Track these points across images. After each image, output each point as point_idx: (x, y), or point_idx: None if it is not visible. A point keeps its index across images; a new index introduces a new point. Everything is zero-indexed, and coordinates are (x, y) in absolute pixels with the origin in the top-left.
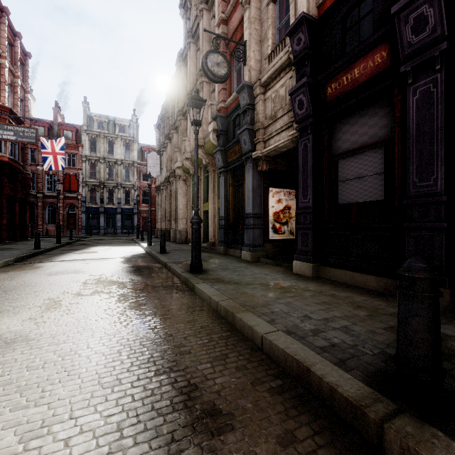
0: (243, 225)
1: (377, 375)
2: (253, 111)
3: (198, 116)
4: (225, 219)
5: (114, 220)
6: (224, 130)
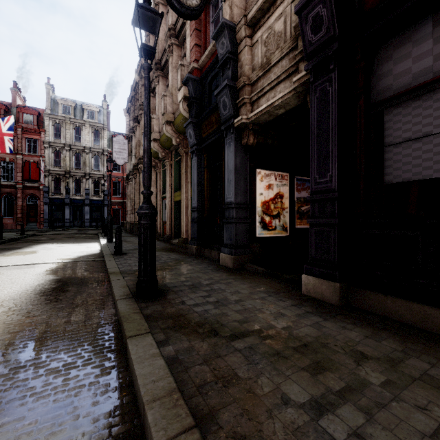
0: (222, 218)
1: None
2: (236, 62)
3: (168, 90)
4: (199, 210)
5: (82, 213)
6: (197, 97)
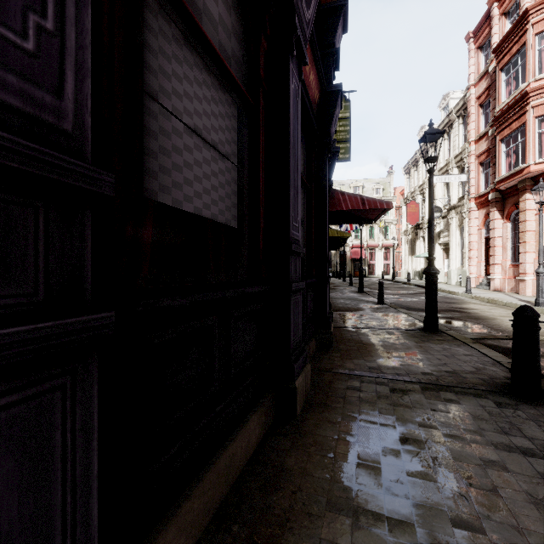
0: None
1: (540, 405)
2: None
3: None
4: None
5: None
6: None
